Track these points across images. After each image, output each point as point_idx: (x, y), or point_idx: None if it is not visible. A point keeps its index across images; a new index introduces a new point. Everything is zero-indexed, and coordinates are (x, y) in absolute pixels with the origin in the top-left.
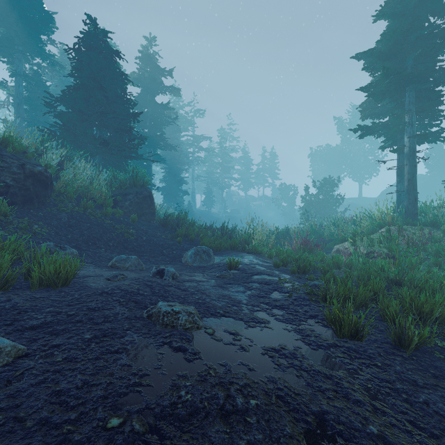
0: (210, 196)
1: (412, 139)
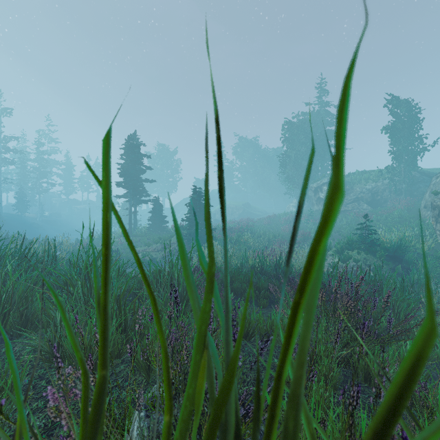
0: (24, 201)
1: (130, 206)
